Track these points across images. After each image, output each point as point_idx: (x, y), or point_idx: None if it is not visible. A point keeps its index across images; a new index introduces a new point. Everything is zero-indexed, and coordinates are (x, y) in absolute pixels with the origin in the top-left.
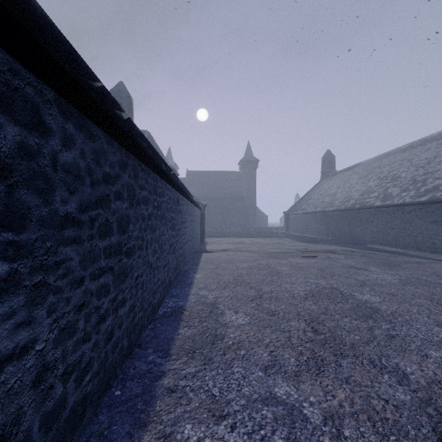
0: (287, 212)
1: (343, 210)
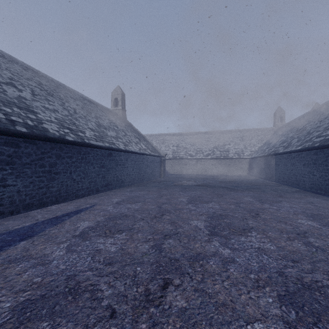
0: None
1: None
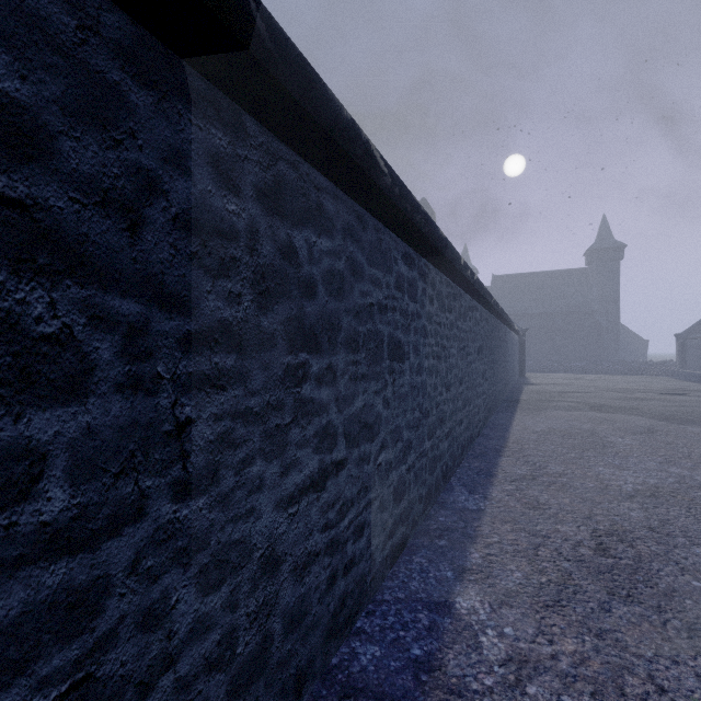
0: (683, 334)
1: None
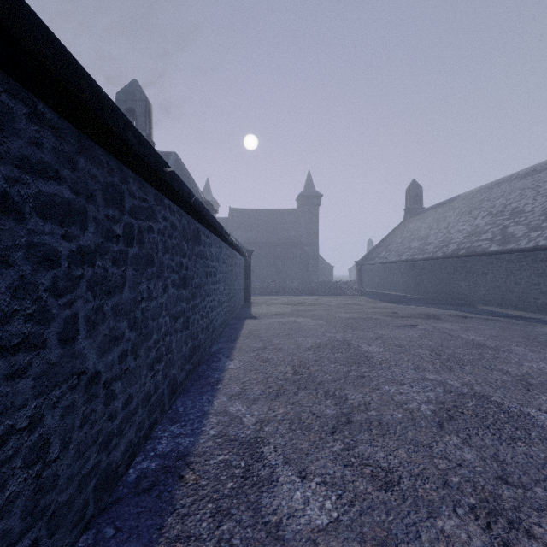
0: (360, 261)
1: (440, 259)
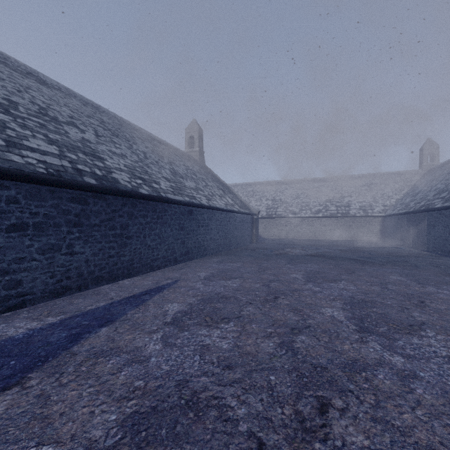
0: None
1: None
